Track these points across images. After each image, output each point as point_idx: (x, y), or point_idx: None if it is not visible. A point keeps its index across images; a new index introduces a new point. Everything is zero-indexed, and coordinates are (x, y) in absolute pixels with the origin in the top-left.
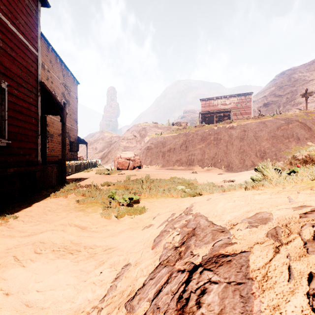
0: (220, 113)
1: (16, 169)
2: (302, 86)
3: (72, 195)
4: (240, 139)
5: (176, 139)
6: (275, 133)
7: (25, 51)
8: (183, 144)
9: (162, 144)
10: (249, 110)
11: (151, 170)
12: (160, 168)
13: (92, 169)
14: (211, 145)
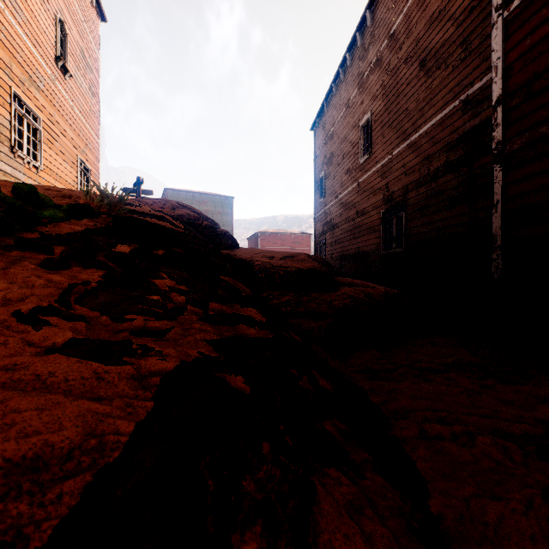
0: None
1: None
2: None
3: None
4: None
5: None
6: None
7: None
8: None
9: None
10: None
11: None
12: None
13: None
14: None
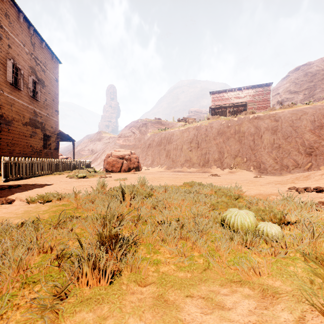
0: (233, 108)
1: None
2: (322, 81)
3: None
4: (272, 131)
5: (185, 133)
6: (321, 122)
7: None
8: (194, 140)
9: (167, 140)
10: (268, 104)
11: (153, 172)
12: (164, 170)
13: (70, 171)
14: (232, 140)
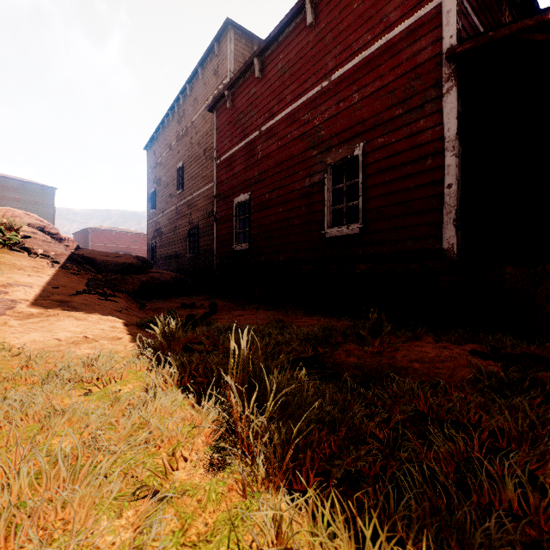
0: None
1: (371, 265)
2: None
3: None
4: None
5: None
6: None
7: (402, 46)
8: None
9: None
10: None
11: None
12: None
13: None
14: None
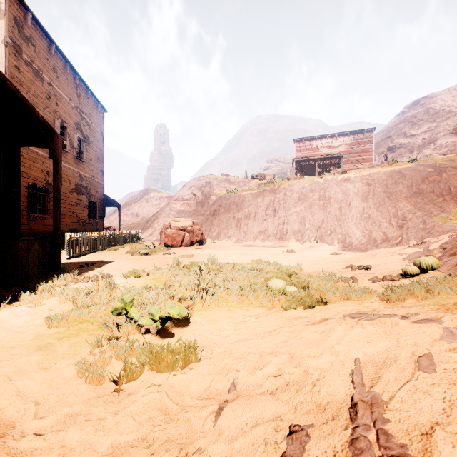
0: (324, 160)
1: None
2: (447, 121)
3: (53, 299)
4: (363, 197)
5: (259, 198)
6: (419, 188)
7: None
8: (270, 207)
9: (237, 206)
10: (369, 155)
11: (219, 246)
12: (233, 243)
13: (123, 246)
14: (315, 207)
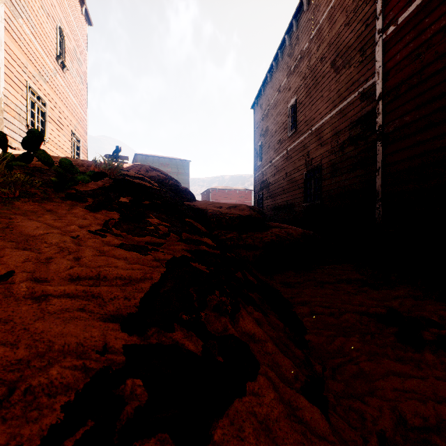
0: None
1: None
2: None
3: None
4: None
5: None
6: None
7: None
8: None
9: None
10: None
11: None
12: None
13: None
14: None
